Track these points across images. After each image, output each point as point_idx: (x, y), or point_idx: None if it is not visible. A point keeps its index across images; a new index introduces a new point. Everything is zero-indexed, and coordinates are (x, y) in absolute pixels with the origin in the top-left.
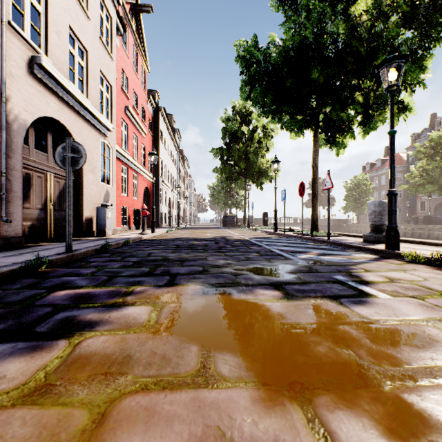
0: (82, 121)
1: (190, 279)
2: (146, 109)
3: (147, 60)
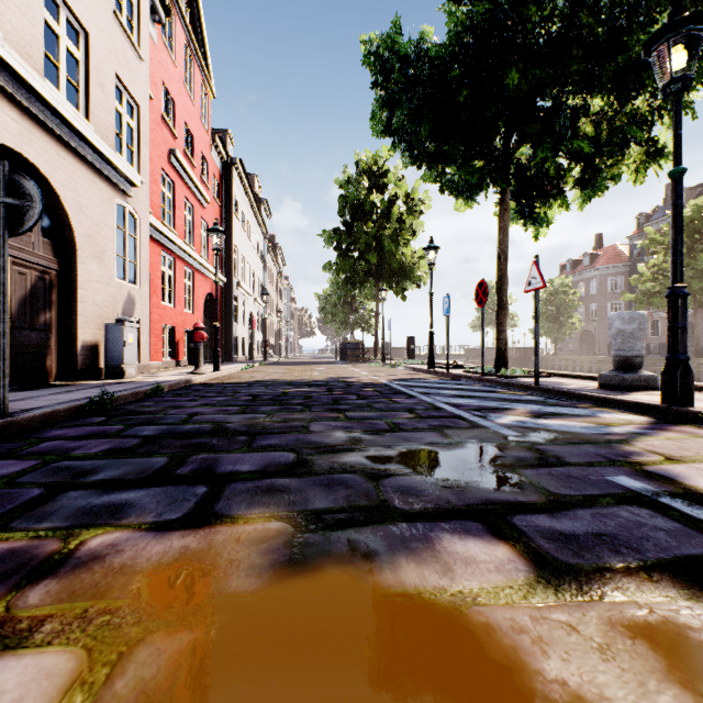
0: (75, 161)
1: (261, 494)
2: (210, 160)
3: (211, 76)
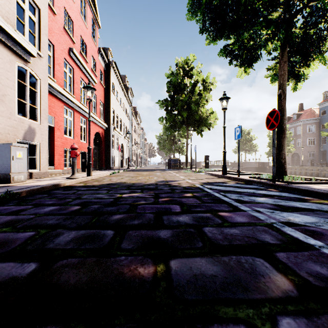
0: None
1: None
2: (97, 61)
3: (98, 15)
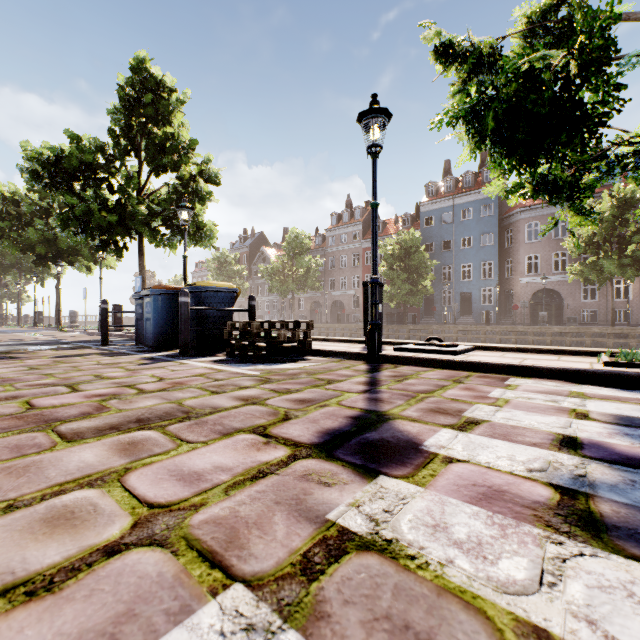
0: None
1: None
2: None
3: None
